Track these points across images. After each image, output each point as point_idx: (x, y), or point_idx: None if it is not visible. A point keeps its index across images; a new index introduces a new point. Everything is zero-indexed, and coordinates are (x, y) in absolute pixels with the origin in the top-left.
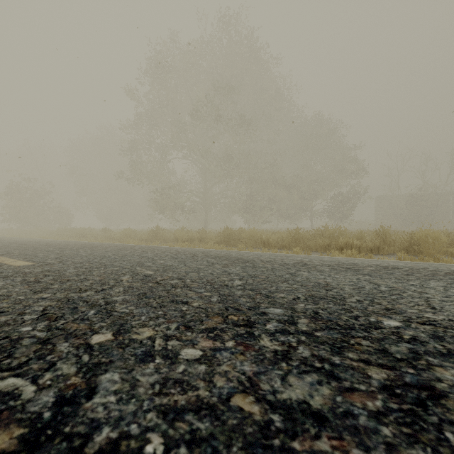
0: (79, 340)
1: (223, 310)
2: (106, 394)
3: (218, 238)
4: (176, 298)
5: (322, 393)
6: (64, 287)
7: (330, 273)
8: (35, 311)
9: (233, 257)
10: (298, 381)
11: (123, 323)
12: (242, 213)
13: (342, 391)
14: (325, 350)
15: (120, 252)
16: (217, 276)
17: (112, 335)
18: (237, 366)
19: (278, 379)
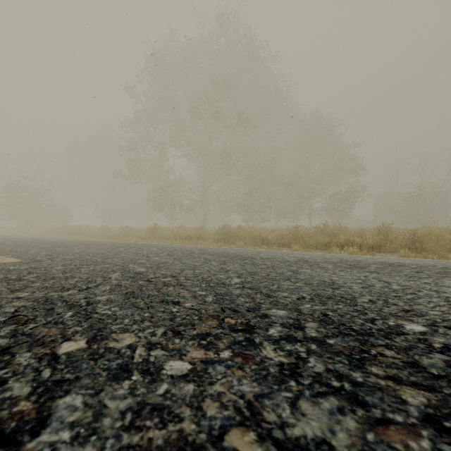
0: (44, 349)
1: (219, 311)
2: (59, 427)
3: (216, 236)
4: (167, 297)
5: (346, 427)
6: (46, 285)
7: (335, 270)
8: (4, 312)
9: (231, 254)
10: (312, 408)
11: (102, 327)
12: (241, 211)
13: (372, 425)
14: (343, 363)
15: (115, 249)
16: (214, 273)
17: (85, 343)
18: (233, 385)
19: (286, 405)
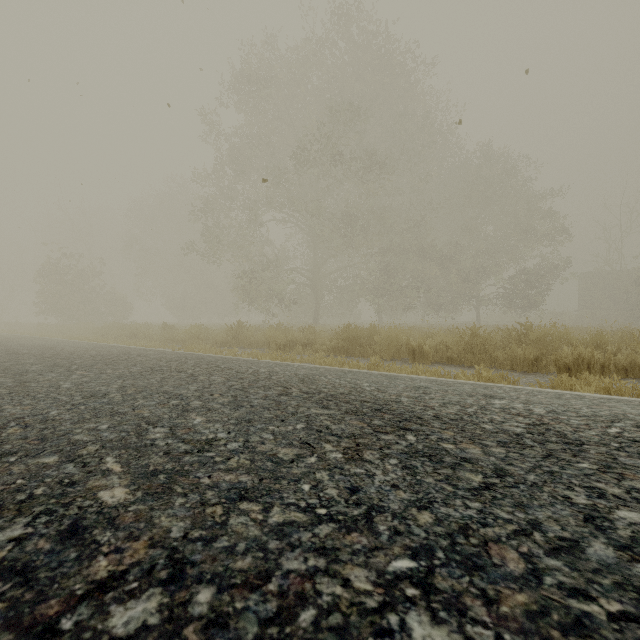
0: None
1: None
2: None
3: (334, 343)
4: None
5: None
6: None
7: None
8: None
9: (365, 398)
10: None
11: None
12: (371, 301)
13: None
14: None
15: (143, 378)
16: (327, 541)
17: None
18: None
19: None
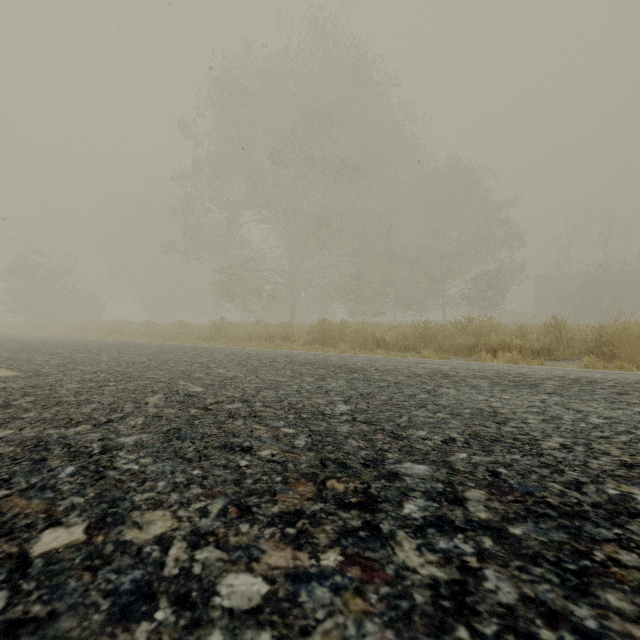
0: (8, 545)
1: (317, 467)
2: None
3: (310, 335)
4: (233, 439)
5: None
6: (45, 416)
7: (493, 391)
8: None
9: (332, 363)
10: None
11: (119, 497)
12: (345, 300)
13: None
14: (549, 583)
15: (161, 355)
16: (307, 396)
17: (84, 531)
18: (348, 637)
19: None
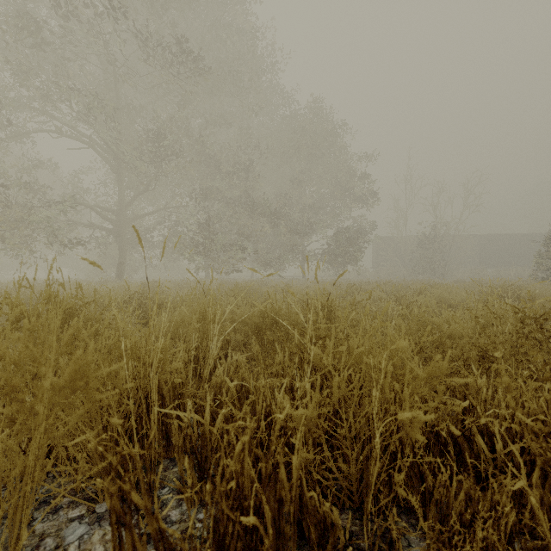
0: None
1: None
2: None
3: None
4: None
5: None
6: None
7: None
8: None
9: None
10: None
11: None
12: (193, 252)
13: None
14: None
15: None
16: None
17: None
18: None
19: None
